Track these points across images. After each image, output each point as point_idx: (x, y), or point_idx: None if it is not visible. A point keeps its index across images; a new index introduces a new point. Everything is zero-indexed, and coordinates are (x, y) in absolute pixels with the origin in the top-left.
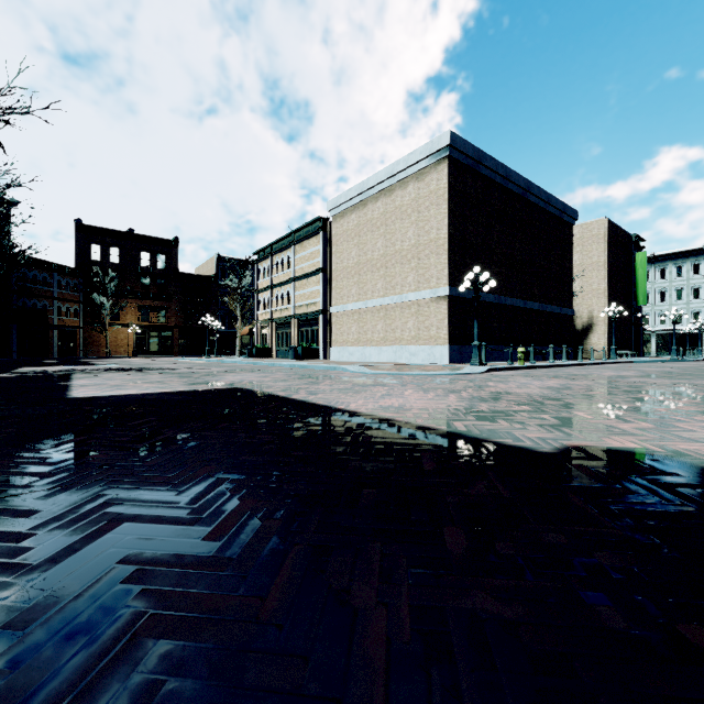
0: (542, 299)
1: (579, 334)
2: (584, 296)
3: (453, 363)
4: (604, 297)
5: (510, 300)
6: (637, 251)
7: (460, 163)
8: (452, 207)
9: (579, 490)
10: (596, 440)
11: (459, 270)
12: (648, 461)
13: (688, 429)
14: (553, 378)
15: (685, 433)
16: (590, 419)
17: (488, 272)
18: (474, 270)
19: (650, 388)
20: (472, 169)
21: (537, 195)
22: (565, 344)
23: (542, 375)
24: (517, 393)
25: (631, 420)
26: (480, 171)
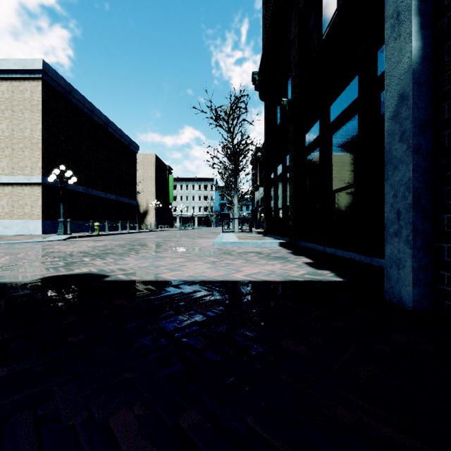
0: (118, 193)
1: (142, 215)
2: (144, 194)
3: (47, 234)
4: (154, 196)
5: (96, 192)
6: (170, 174)
7: (53, 87)
8: (46, 117)
9: (13, 297)
10: (70, 271)
11: (52, 165)
12: (81, 276)
13: (127, 260)
14: (107, 241)
15: (122, 262)
16: (86, 261)
17: (78, 171)
18: (60, 167)
19: (146, 243)
20: (64, 96)
21: (114, 129)
22: (132, 221)
23: (103, 239)
24: (66, 251)
25: (108, 259)
26: (71, 99)
